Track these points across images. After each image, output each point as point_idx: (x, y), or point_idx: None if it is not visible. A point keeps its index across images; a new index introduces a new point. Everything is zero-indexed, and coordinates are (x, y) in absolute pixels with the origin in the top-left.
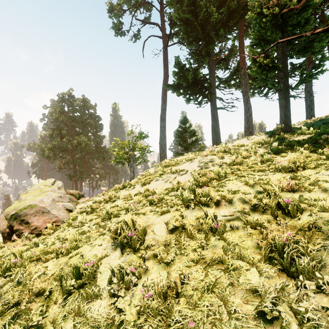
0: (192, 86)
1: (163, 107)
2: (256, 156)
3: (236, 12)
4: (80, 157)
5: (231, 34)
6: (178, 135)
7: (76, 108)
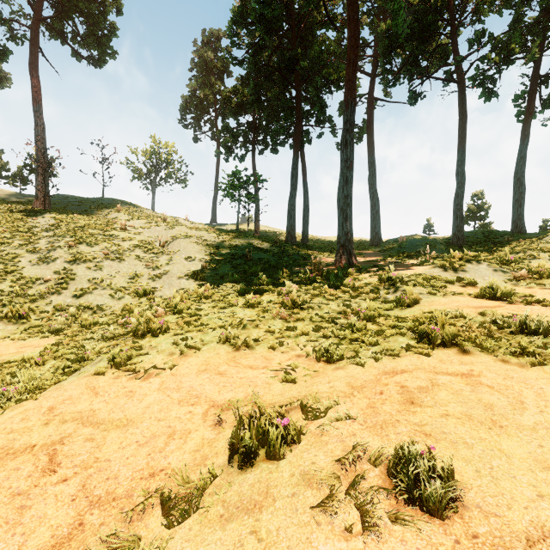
0: None
1: None
2: None
3: None
4: None
5: None
6: None
7: None
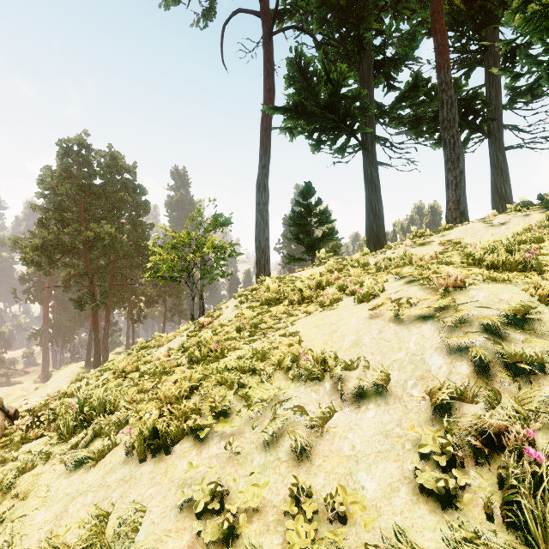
0: (327, 111)
1: (262, 162)
2: None
3: None
4: (104, 264)
5: (409, 1)
6: (294, 220)
7: (95, 170)
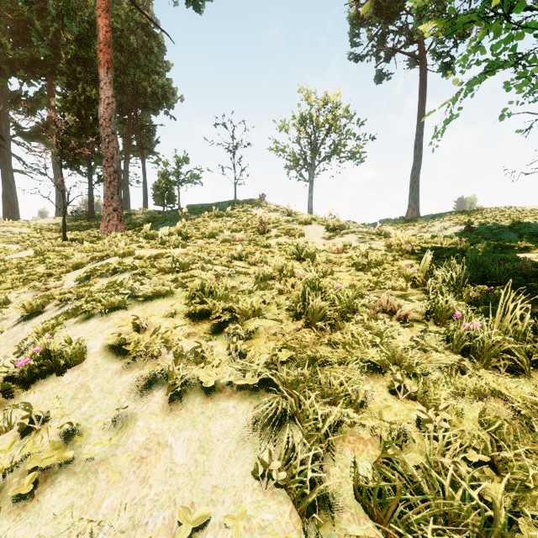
0: None
1: None
2: (53, 231)
3: (45, 63)
4: None
5: (37, 81)
6: None
7: None
